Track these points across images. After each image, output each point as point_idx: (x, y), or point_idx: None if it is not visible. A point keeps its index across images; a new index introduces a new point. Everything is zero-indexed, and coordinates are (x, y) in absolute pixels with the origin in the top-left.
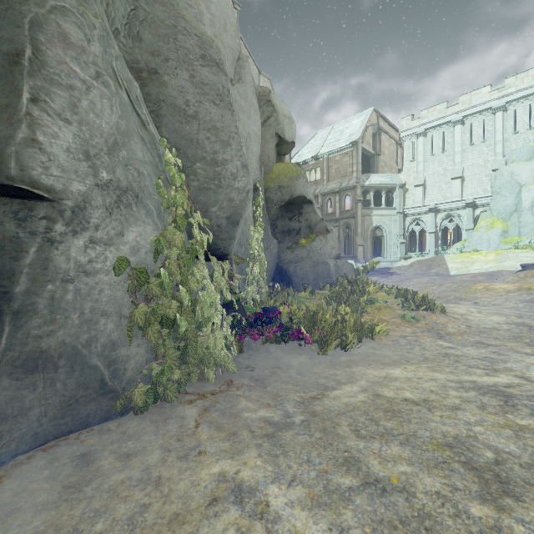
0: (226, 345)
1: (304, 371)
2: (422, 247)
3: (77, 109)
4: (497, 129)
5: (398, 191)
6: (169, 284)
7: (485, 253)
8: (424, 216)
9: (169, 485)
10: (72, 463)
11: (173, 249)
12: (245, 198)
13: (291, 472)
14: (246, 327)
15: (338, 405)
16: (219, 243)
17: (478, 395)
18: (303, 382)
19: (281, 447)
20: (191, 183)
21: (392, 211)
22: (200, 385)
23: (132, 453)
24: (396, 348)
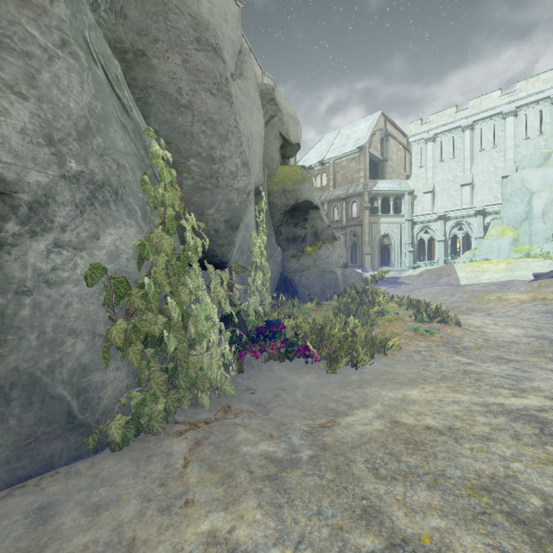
0: (224, 363)
1: (311, 393)
2: (431, 256)
3: (35, 82)
4: (508, 135)
5: (406, 198)
6: (155, 296)
7: (495, 262)
8: (433, 224)
9: (145, 550)
10: (25, 520)
11: (161, 256)
12: (246, 200)
13: (298, 530)
14: (247, 343)
15: (351, 436)
16: (216, 249)
17: (509, 421)
18: (310, 407)
19: (286, 493)
20: (184, 182)
21: (400, 219)
22: (193, 412)
23: (102, 504)
24: (411, 364)
